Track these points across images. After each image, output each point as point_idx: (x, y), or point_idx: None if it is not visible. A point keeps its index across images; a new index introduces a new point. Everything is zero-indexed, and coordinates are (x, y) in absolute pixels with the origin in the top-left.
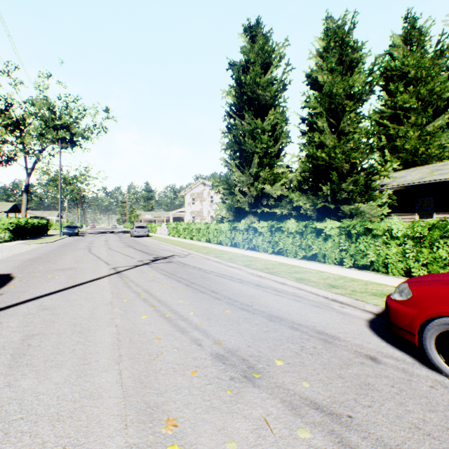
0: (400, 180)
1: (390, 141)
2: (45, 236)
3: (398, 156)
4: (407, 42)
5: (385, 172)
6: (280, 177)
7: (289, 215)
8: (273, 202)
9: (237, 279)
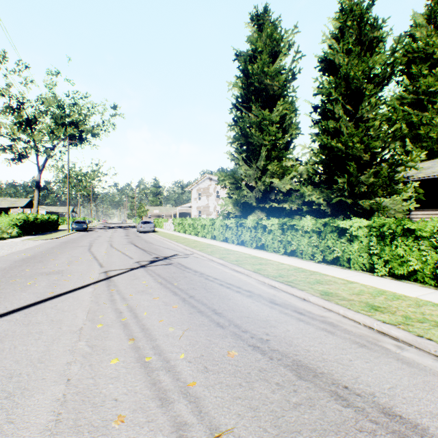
0: (428, 171)
1: (412, 129)
2: (55, 231)
3: (421, 145)
4: (430, 21)
5: (411, 162)
6: (290, 171)
7: (298, 210)
8: (282, 197)
9: (245, 291)
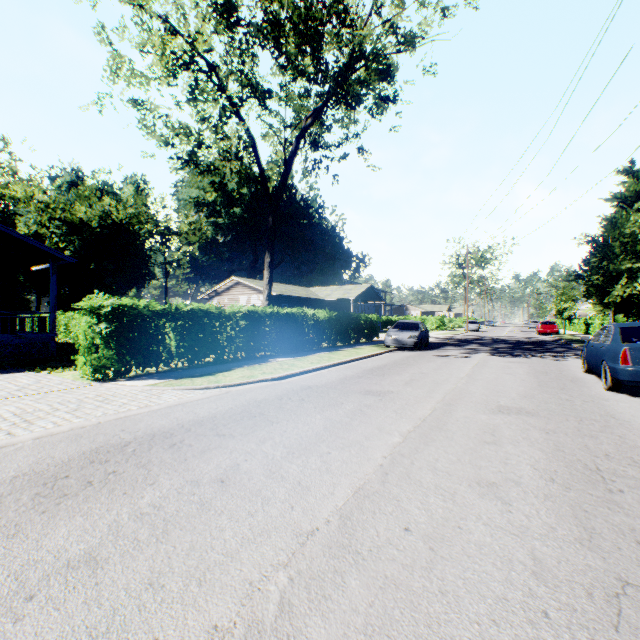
0: None
1: None
2: None
3: None
4: None
5: None
6: None
7: None
8: None
9: None
